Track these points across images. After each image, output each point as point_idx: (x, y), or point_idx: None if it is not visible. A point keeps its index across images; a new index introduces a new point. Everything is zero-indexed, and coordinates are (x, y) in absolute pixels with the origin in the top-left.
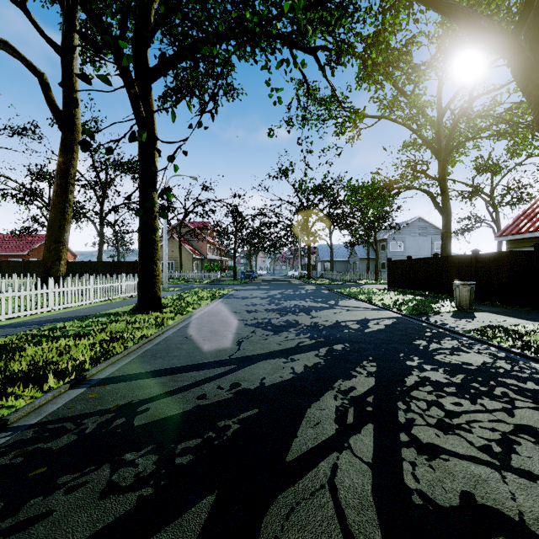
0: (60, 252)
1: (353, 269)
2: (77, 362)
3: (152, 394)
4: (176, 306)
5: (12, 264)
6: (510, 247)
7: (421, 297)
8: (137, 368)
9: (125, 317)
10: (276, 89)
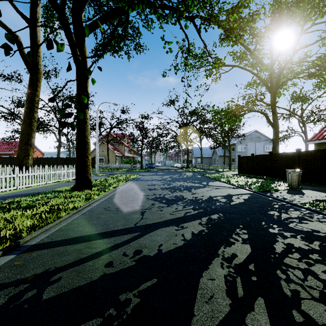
0: (28, 150)
1: (214, 162)
2: (16, 230)
3: (67, 261)
4: (102, 186)
5: (3, 159)
6: (317, 147)
7: (262, 180)
8: (63, 235)
9: (65, 193)
10: (168, 42)
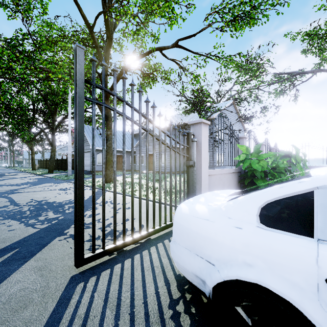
0: None
1: None
2: None
3: None
4: None
5: None
6: None
7: None
8: None
9: None
10: None
